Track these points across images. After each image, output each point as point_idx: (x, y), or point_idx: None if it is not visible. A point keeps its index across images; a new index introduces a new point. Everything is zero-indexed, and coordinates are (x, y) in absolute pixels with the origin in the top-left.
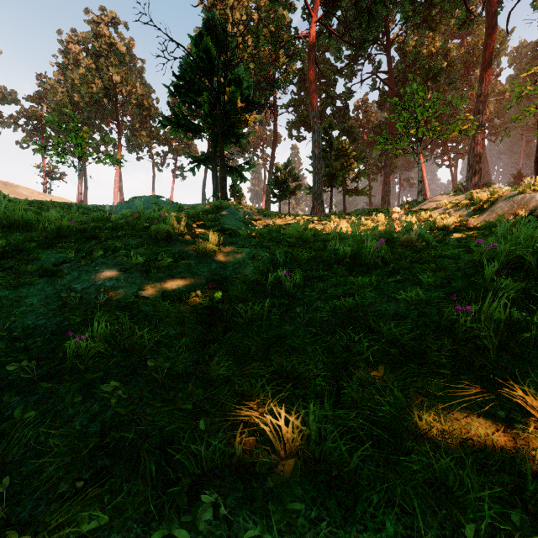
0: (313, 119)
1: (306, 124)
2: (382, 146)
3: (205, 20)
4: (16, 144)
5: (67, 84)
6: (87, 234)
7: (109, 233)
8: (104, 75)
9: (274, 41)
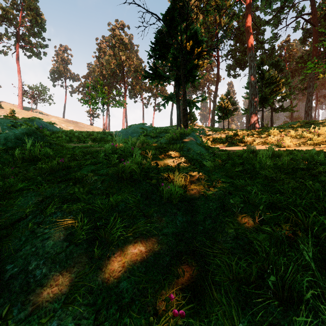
0: (250, 58)
1: (241, 65)
2: (312, 70)
3: (172, 0)
4: (78, 101)
5: (100, 66)
6: (72, 169)
7: (88, 168)
8: (117, 57)
9: (219, 9)
